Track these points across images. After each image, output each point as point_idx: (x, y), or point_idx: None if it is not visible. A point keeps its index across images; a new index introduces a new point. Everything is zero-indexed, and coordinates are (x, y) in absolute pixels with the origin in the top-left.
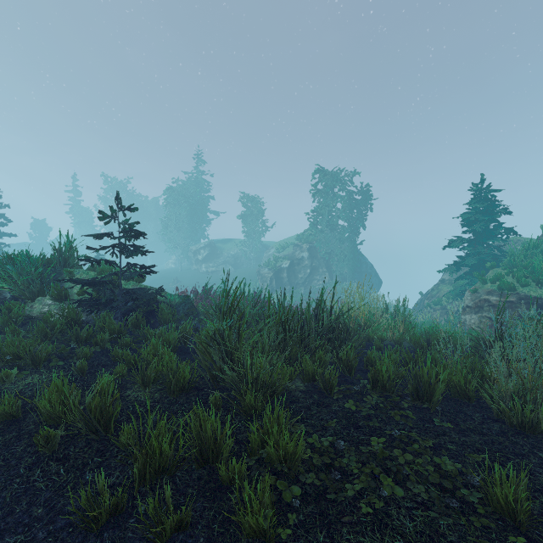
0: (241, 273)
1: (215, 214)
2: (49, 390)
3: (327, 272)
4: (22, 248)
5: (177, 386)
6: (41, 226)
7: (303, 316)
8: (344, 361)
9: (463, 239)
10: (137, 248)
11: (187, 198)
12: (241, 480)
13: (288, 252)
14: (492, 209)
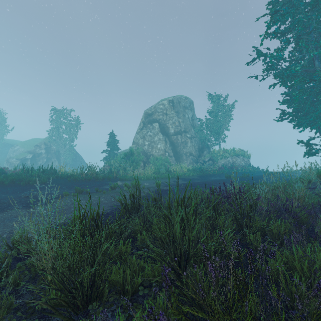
0: None
1: None
2: (0, 179)
3: (57, 161)
4: None
5: (21, 180)
6: None
7: None
8: (56, 177)
9: (107, 150)
10: None
11: None
12: (40, 183)
13: (31, 149)
14: (115, 141)
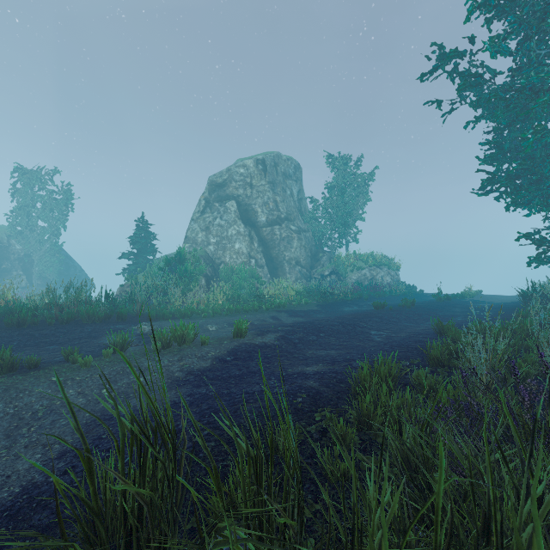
0: None
1: None
2: None
3: (25, 275)
4: None
5: None
6: None
7: None
8: None
9: (130, 253)
10: None
11: None
12: None
13: None
14: (148, 235)
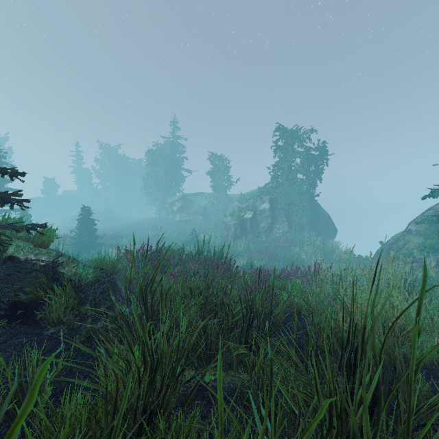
0: (209, 222)
1: (188, 171)
2: None
3: (287, 222)
4: (37, 201)
5: None
6: (51, 183)
7: (275, 283)
8: None
9: None
10: (3, 195)
11: (165, 158)
12: None
13: (251, 203)
14: None
